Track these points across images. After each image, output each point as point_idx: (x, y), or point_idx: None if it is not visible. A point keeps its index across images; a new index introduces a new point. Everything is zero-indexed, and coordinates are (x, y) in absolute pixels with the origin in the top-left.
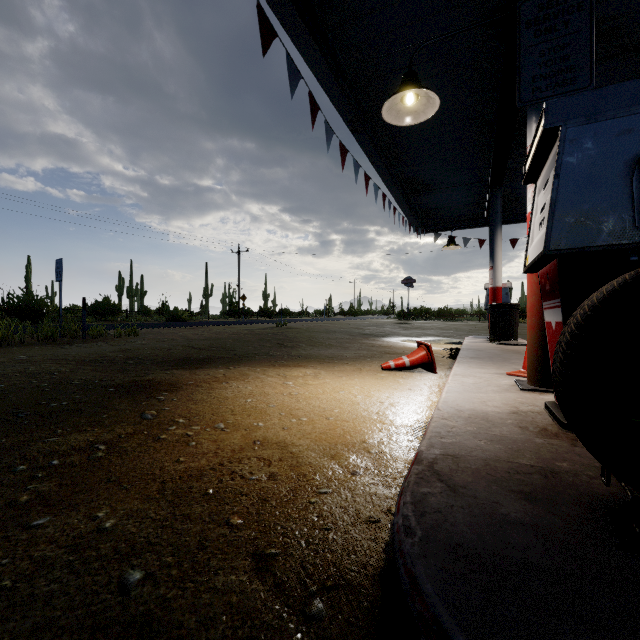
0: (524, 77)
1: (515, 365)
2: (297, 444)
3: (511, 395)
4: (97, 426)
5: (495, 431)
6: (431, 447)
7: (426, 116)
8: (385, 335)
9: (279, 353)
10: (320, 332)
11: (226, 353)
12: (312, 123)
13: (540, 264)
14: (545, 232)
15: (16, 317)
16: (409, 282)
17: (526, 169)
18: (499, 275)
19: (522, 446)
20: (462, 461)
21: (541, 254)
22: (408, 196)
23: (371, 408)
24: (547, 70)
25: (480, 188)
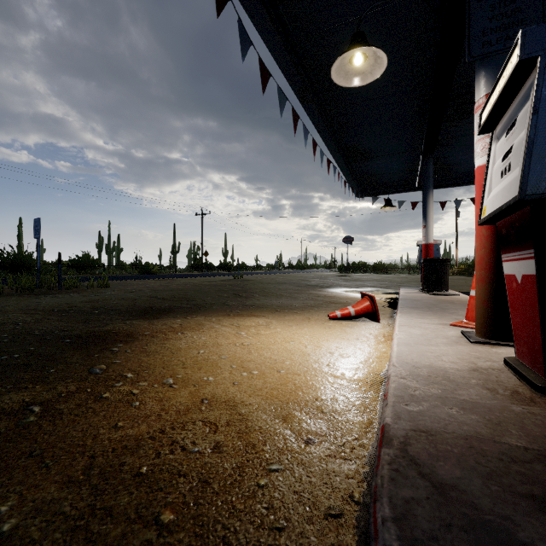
0: (474, 32)
1: (454, 315)
2: (247, 403)
3: (463, 348)
4: (40, 383)
5: (463, 395)
6: (398, 418)
7: (373, 77)
8: (329, 286)
9: (234, 303)
10: (272, 283)
11: (186, 303)
12: (264, 88)
13: (505, 213)
14: (520, 175)
15: (6, 270)
16: (348, 240)
17: (482, 118)
18: (431, 233)
19: (501, 417)
20: (439, 441)
21: (514, 200)
22: (350, 163)
23: (321, 359)
24: (497, 24)
25: (414, 156)
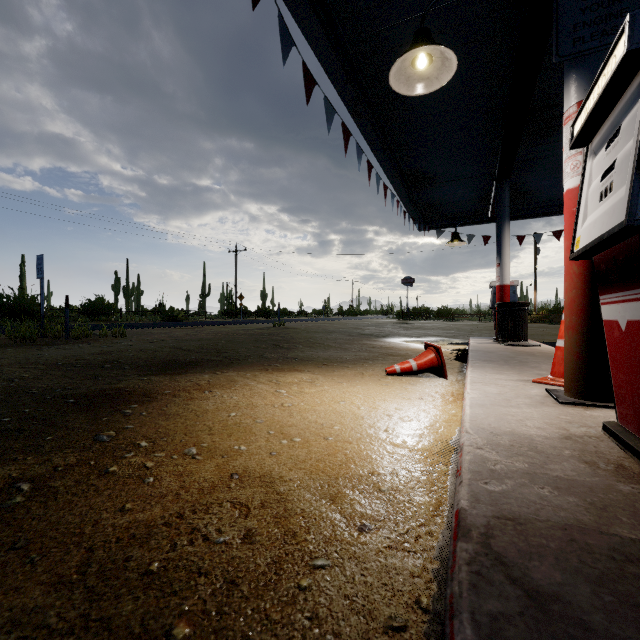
0: (563, 26)
1: (536, 370)
2: (286, 478)
3: (550, 410)
4: (32, 453)
5: (555, 470)
6: (476, 501)
7: (440, 83)
8: (386, 335)
9: (274, 355)
10: (318, 332)
11: (216, 355)
12: (309, 98)
13: (605, 244)
14: (628, 195)
15: (5, 317)
16: (409, 282)
17: (575, 129)
18: (507, 272)
19: (606, 499)
20: (531, 532)
21: (620, 227)
22: (410, 190)
23: (378, 424)
24: (592, 16)
25: (486, 181)
